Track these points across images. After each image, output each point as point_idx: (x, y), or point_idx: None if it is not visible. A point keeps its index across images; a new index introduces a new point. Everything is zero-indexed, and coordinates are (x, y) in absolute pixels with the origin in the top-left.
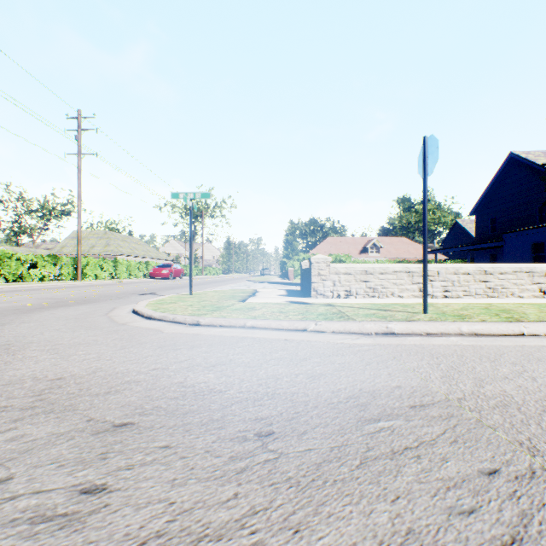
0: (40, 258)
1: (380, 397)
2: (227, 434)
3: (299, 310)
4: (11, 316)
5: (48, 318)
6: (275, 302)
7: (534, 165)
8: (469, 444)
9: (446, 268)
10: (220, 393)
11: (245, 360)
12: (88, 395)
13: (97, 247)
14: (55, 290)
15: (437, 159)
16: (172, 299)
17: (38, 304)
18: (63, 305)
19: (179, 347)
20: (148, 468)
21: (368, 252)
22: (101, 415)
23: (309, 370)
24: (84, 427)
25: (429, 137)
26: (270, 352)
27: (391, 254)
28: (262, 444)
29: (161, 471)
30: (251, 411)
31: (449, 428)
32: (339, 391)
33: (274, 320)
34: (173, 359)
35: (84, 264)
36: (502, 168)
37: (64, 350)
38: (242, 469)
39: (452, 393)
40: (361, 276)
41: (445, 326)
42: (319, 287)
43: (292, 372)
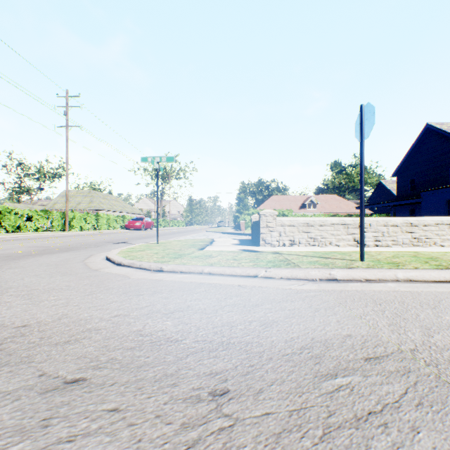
0: (35, 213)
1: (332, 347)
2: (180, 393)
3: (250, 258)
4: (1, 262)
5: (32, 264)
6: (229, 250)
7: (447, 134)
8: (436, 407)
9: (377, 221)
10: (176, 343)
11: (201, 306)
12: (47, 344)
13: (83, 204)
14: (45, 239)
15: (373, 123)
16: (141, 248)
17: (28, 252)
18: (48, 253)
19: (142, 293)
20: (91, 440)
21: (307, 207)
22: (54, 369)
23: (261, 317)
24: (34, 384)
25: (366, 105)
26: (224, 298)
27: (325, 209)
28: (216, 406)
29: (105, 444)
30: (205, 364)
31: (410, 386)
32: (292, 340)
33: (228, 267)
34: (135, 305)
35: (71, 218)
36: (419, 137)
37: (37, 295)
38: (194, 442)
39: (403, 343)
40: (303, 228)
41: (383, 273)
42: (267, 237)
43: (245, 319)
